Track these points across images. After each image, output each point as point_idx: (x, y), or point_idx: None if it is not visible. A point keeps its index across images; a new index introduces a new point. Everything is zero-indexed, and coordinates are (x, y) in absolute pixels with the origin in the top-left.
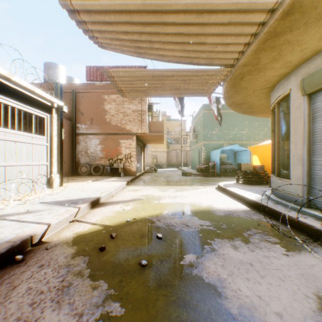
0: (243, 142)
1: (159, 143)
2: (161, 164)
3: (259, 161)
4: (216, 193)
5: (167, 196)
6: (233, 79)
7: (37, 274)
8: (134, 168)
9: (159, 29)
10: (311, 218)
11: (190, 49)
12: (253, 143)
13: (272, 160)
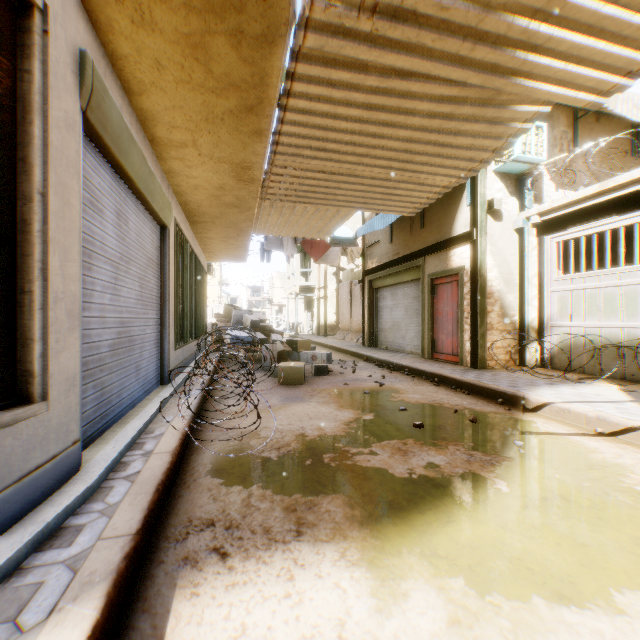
0: None
1: None
2: None
3: None
4: None
5: None
6: None
7: (464, 401)
8: None
9: (419, 136)
10: (138, 451)
11: (391, 102)
12: None
13: None
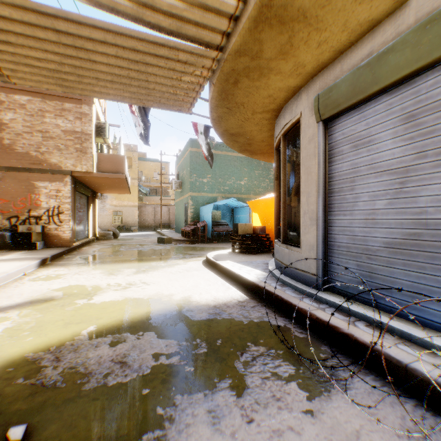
0: (241, 196)
1: (121, 192)
2: (128, 226)
3: (261, 220)
4: (202, 272)
5: (113, 285)
6: (223, 81)
7: None
8: (67, 234)
9: None
10: (331, 310)
11: None
12: (254, 198)
13: (277, 220)
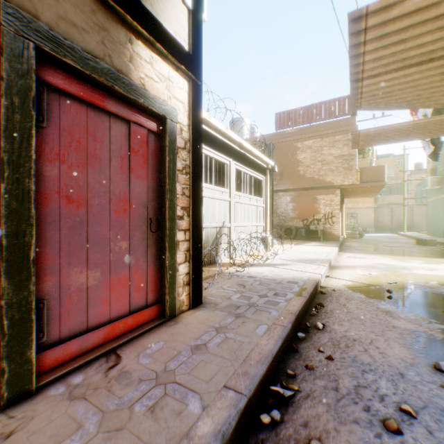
0: None
1: (367, 196)
2: (363, 227)
3: None
4: None
5: (416, 267)
6: None
7: (351, 302)
8: (336, 232)
9: None
10: None
11: None
12: None
13: None
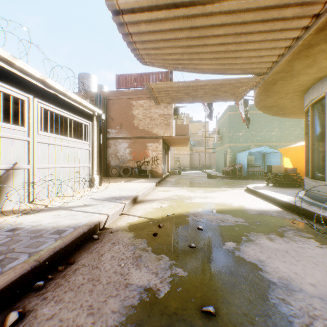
0: (272, 144)
1: (183, 146)
2: (184, 167)
3: (291, 163)
4: (246, 195)
5: (197, 196)
6: (265, 85)
7: (113, 248)
8: (160, 170)
9: (199, 50)
10: None
11: (226, 62)
12: (284, 145)
13: (305, 162)
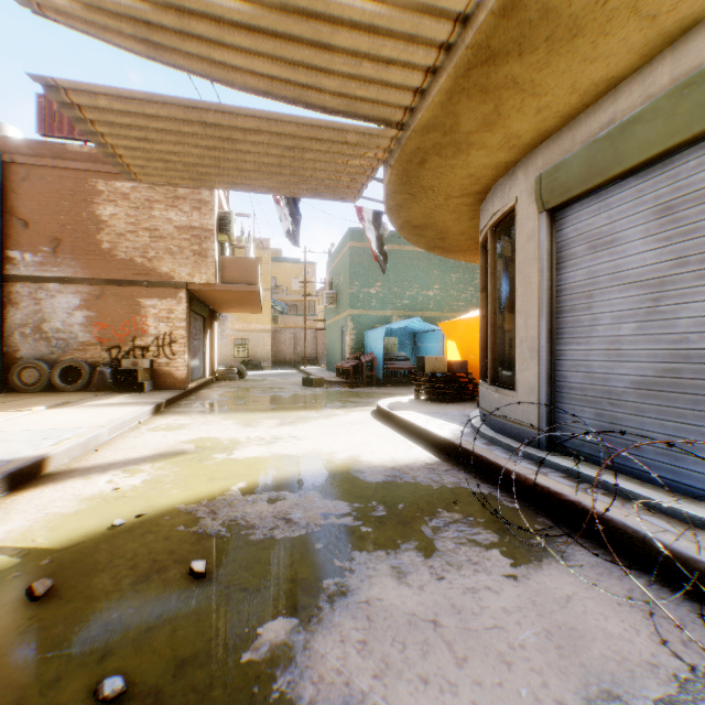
0: (430, 314)
1: (250, 311)
2: (257, 361)
3: (460, 352)
4: (372, 426)
5: (254, 439)
6: (405, 162)
7: None
8: (181, 371)
9: None
10: (556, 475)
11: (296, 57)
12: (449, 316)
13: (483, 351)
